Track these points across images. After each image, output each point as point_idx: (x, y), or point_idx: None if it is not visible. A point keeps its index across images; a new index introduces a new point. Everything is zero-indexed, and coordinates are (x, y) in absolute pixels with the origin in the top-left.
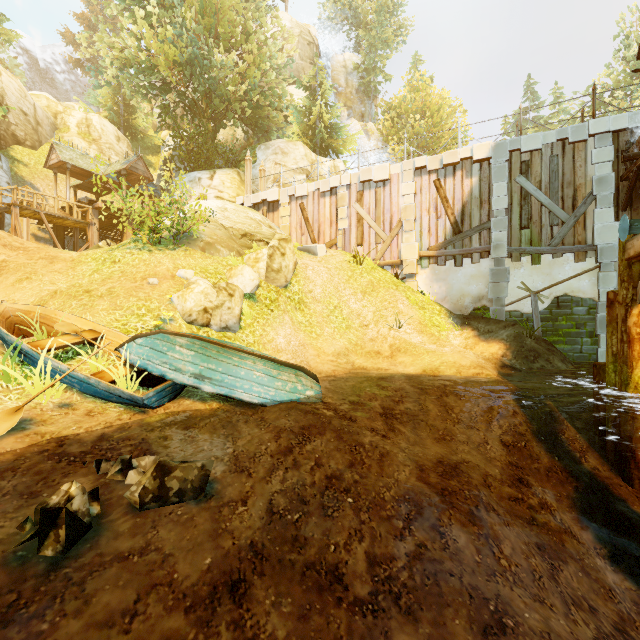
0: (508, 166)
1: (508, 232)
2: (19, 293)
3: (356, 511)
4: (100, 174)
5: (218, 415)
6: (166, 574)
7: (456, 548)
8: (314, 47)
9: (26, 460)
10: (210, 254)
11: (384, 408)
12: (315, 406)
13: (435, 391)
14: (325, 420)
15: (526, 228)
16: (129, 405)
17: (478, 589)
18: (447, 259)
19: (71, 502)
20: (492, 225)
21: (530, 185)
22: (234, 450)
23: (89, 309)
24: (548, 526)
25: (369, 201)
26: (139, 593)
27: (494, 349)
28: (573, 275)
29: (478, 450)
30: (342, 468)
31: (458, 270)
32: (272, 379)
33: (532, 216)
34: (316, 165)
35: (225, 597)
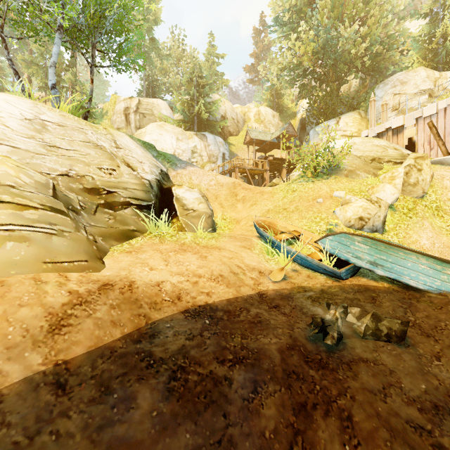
0: None
1: None
2: (252, 211)
3: None
4: (268, 140)
5: (391, 292)
6: (395, 381)
7: None
8: None
9: (294, 294)
10: (351, 178)
11: None
12: None
13: None
14: None
15: None
16: (328, 275)
17: None
18: None
19: (337, 320)
20: None
21: None
22: (415, 319)
23: (288, 219)
24: None
25: None
26: (383, 384)
27: None
28: None
29: None
30: None
31: None
32: (437, 272)
33: None
34: (439, 81)
35: (447, 416)
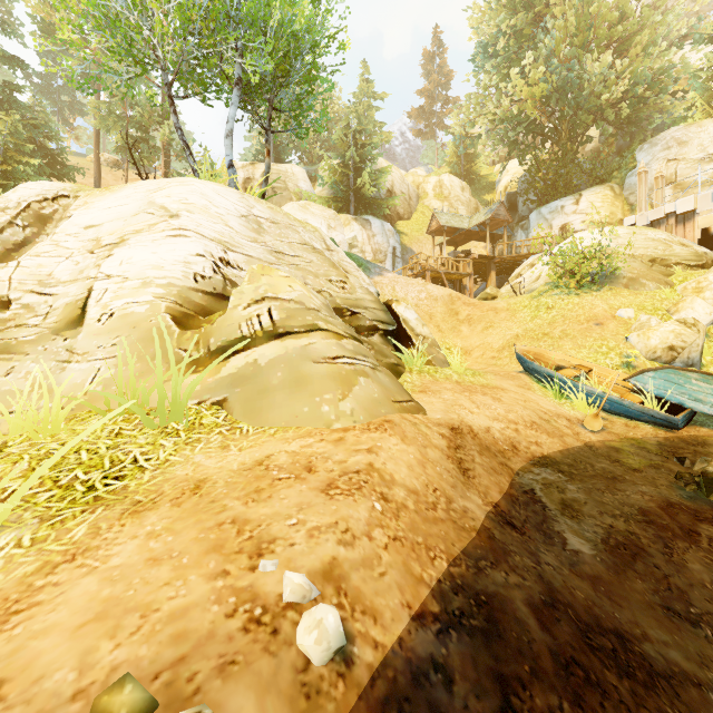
0: None
1: None
2: (489, 338)
3: None
4: (466, 228)
5: None
6: None
7: None
8: None
9: (628, 447)
10: (634, 290)
11: None
12: None
13: None
14: None
15: None
16: (653, 424)
17: None
18: None
19: None
20: None
21: None
22: None
23: (558, 348)
24: None
25: None
26: None
27: None
28: None
29: None
30: None
31: None
32: None
33: None
34: None
35: None
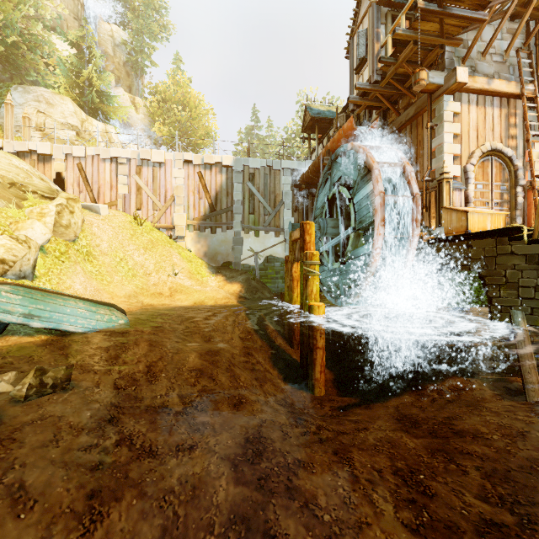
0: (243, 174)
1: (243, 215)
2: None
3: (168, 379)
4: None
5: (51, 343)
6: (65, 424)
7: (221, 383)
8: (79, 4)
9: None
10: None
11: (172, 328)
12: (127, 330)
13: (203, 315)
14: (138, 336)
15: (252, 214)
16: None
17: (231, 394)
18: (206, 228)
19: None
20: (234, 209)
21: (254, 189)
22: (77, 362)
23: None
24: (260, 370)
25: (147, 176)
26: (54, 433)
27: (235, 288)
28: (274, 244)
29: (228, 343)
30: (156, 360)
31: (213, 236)
32: (93, 313)
33: (255, 207)
34: (87, 124)
35: (107, 425)
